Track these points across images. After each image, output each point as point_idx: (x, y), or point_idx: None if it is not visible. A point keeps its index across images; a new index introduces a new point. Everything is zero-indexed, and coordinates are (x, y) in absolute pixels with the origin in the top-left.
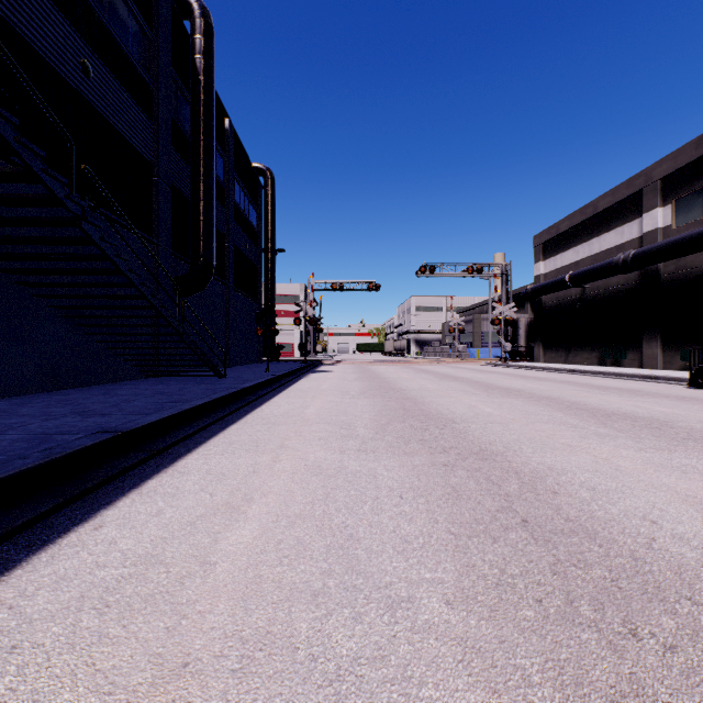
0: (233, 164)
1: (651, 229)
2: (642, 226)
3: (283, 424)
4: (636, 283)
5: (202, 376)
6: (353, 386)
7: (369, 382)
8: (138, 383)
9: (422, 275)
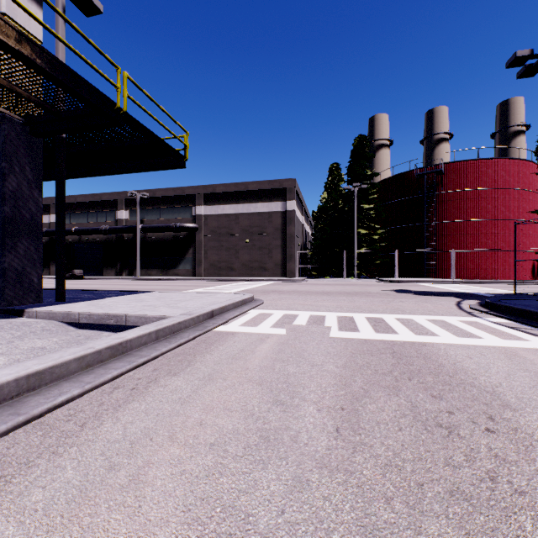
0: None
1: (54, 221)
2: (50, 219)
3: None
4: (48, 241)
5: None
6: None
7: None
8: None
9: None
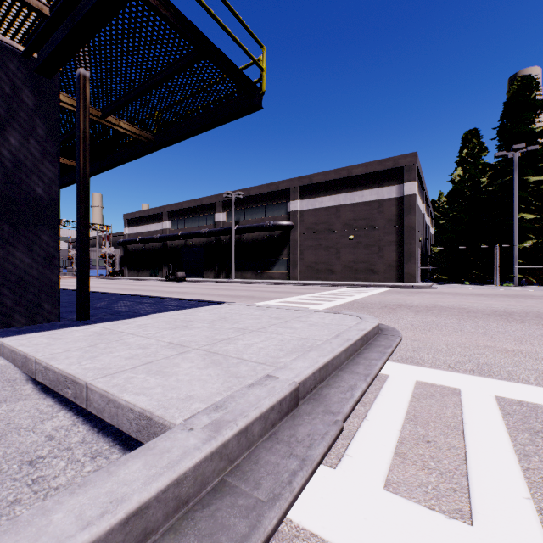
0: None
1: (166, 228)
2: (163, 226)
3: None
4: (162, 246)
5: None
6: None
7: None
8: None
9: None
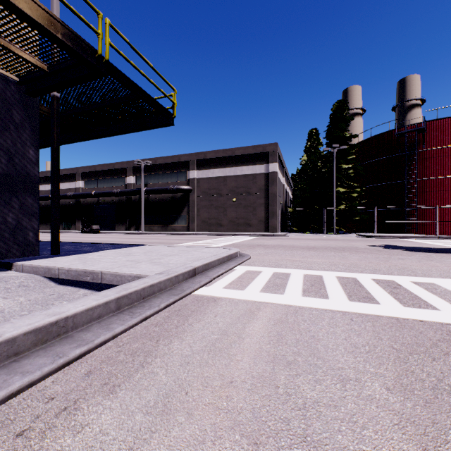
0: None
1: (79, 187)
2: (76, 185)
3: None
4: (75, 203)
5: None
6: None
7: None
8: None
9: None
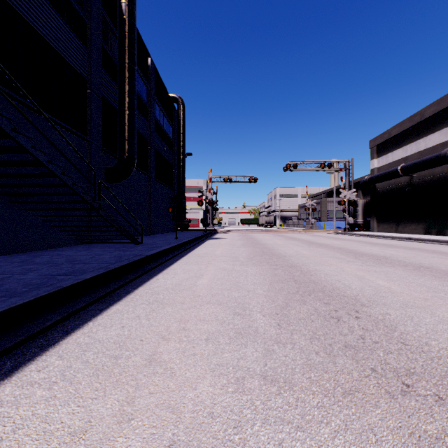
0: (154, 91)
1: None
2: None
3: (170, 304)
4: None
5: (123, 243)
6: (241, 251)
7: (253, 248)
8: (68, 250)
9: (287, 170)
